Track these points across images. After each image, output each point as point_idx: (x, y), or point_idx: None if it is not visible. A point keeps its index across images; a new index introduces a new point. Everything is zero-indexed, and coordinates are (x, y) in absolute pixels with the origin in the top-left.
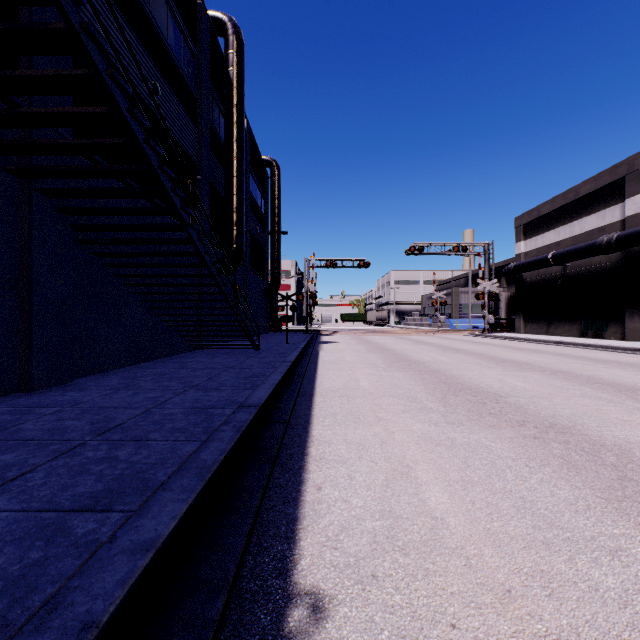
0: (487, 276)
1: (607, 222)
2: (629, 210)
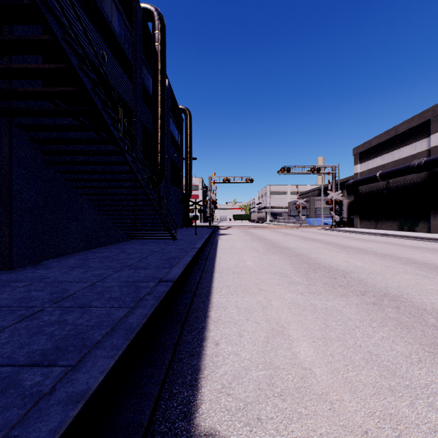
0: (334, 188)
1: (417, 151)
2: (433, 142)
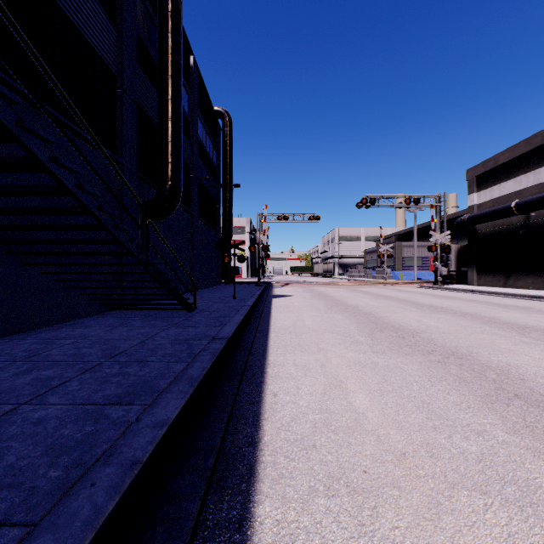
0: (438, 228)
1: None
2: None
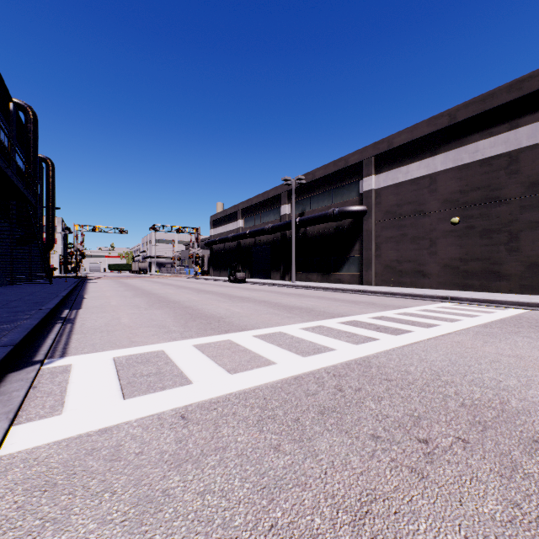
0: (197, 246)
1: (234, 228)
2: (238, 225)
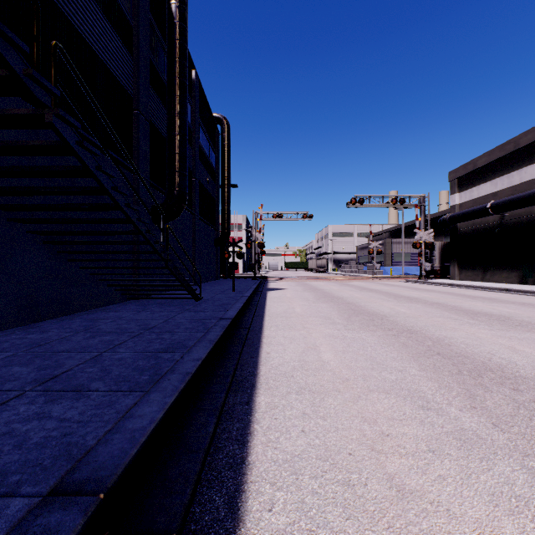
0: (423, 226)
1: None
2: None
